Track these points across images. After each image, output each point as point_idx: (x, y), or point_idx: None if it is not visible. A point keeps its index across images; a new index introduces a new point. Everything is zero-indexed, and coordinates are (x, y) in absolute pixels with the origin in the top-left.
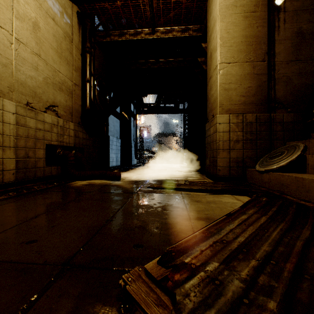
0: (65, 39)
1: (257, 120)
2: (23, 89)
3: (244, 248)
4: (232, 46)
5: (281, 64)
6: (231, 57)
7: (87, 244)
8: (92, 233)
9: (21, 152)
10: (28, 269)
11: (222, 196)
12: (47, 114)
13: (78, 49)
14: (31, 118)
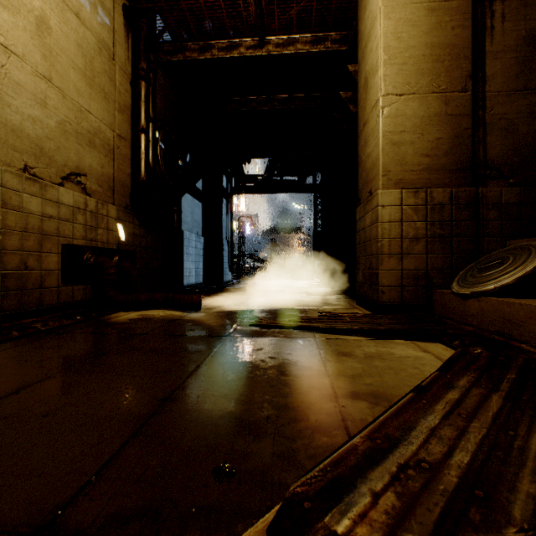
0: (100, 54)
1: (453, 201)
2: (17, 140)
3: (476, 489)
4: (407, 63)
5: (497, 97)
6: (405, 83)
7: (109, 464)
8: (127, 435)
9: (12, 259)
10: None
11: (394, 344)
12: (64, 189)
13: (125, 73)
14: (32, 196)
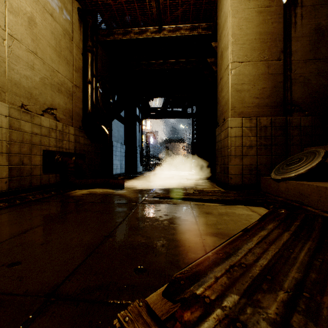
0: (64, 37)
1: (272, 124)
2: (17, 89)
3: (268, 275)
4: (245, 44)
5: (298, 63)
6: (244, 55)
7: (80, 267)
8: (87, 253)
9: (15, 158)
10: (2, 302)
11: (236, 208)
12: (44, 117)
13: (79, 48)
14: (26, 122)
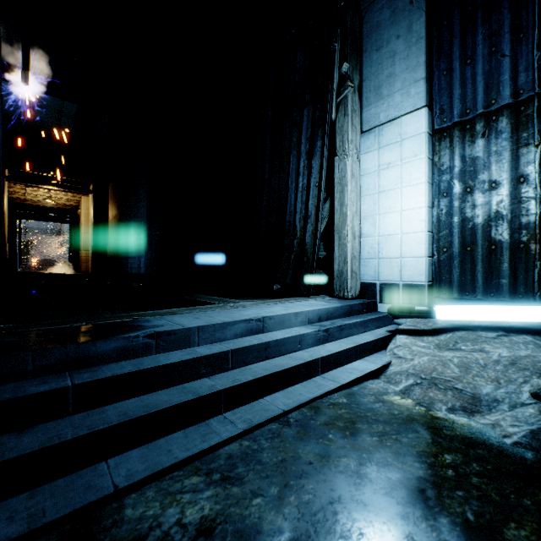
0: None
1: None
2: None
3: None
4: (89, 227)
5: None
6: (88, 231)
7: None
8: None
9: None
10: None
11: None
12: None
13: None
14: None
